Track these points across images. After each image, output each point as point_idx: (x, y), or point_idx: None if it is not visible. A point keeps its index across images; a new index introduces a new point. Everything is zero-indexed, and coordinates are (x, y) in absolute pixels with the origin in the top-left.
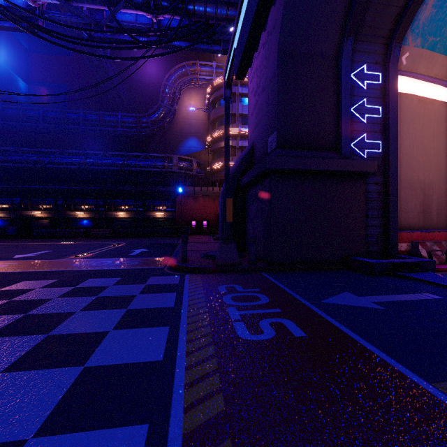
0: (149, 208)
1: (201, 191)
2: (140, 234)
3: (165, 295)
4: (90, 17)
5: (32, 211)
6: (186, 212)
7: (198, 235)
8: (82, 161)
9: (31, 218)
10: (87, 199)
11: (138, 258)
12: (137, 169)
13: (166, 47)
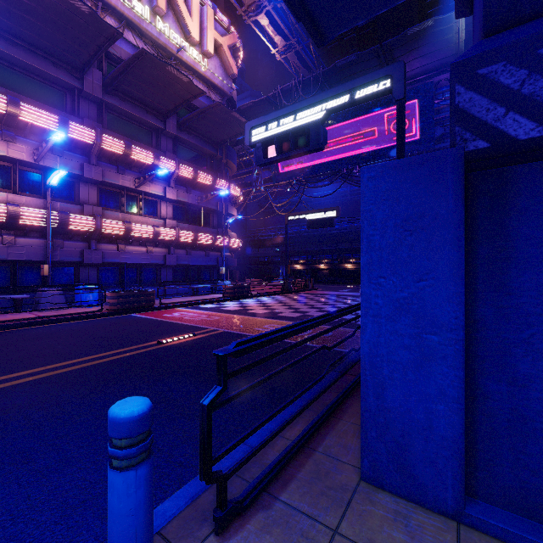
0: None
1: None
2: None
3: None
4: None
5: (318, 264)
6: None
7: None
8: (351, 226)
9: (317, 270)
10: (354, 254)
11: None
12: None
13: None
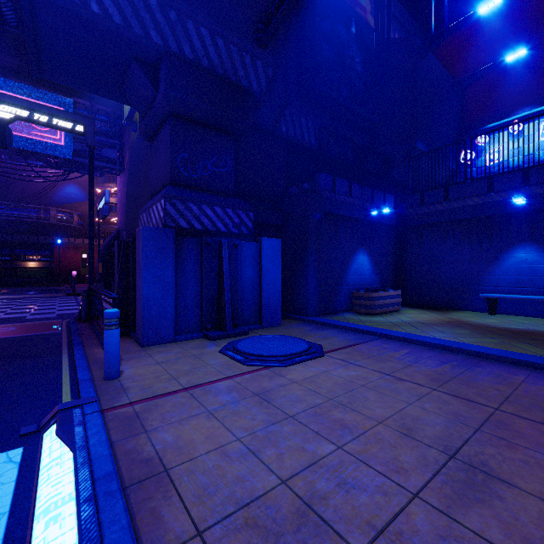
0: (19, 257)
1: (83, 243)
2: (7, 284)
3: (70, 299)
4: (6, 154)
5: None
6: (66, 262)
7: (80, 283)
8: None
9: None
10: None
11: (39, 294)
12: (4, 218)
13: (59, 169)
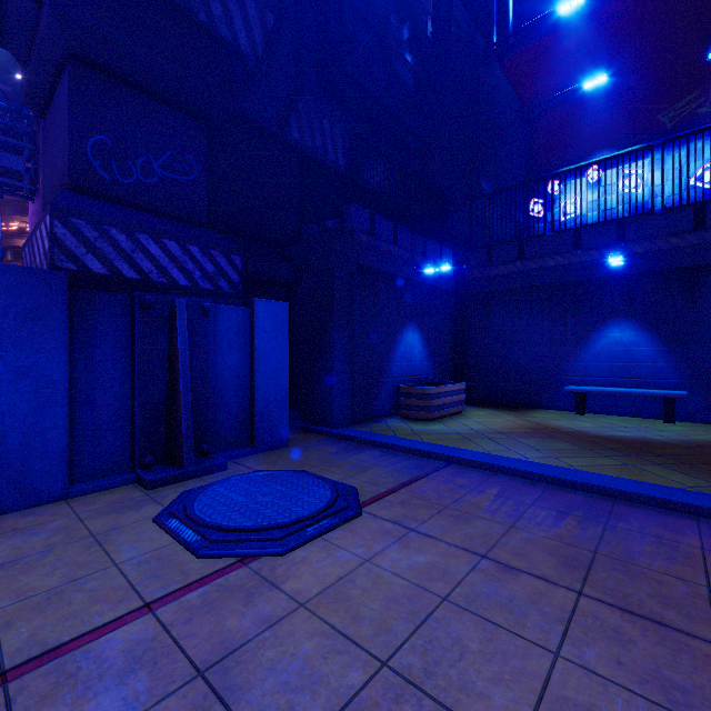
0: None
1: None
2: None
3: None
4: None
5: None
6: None
7: None
8: None
9: None
10: None
11: None
12: None
13: None
